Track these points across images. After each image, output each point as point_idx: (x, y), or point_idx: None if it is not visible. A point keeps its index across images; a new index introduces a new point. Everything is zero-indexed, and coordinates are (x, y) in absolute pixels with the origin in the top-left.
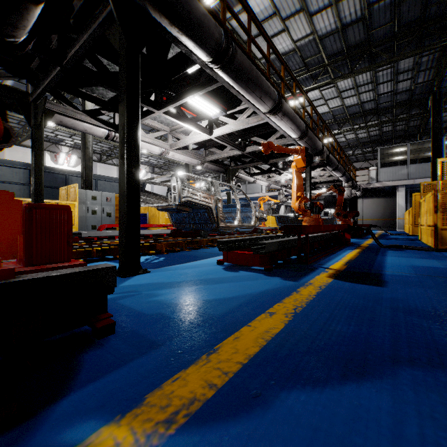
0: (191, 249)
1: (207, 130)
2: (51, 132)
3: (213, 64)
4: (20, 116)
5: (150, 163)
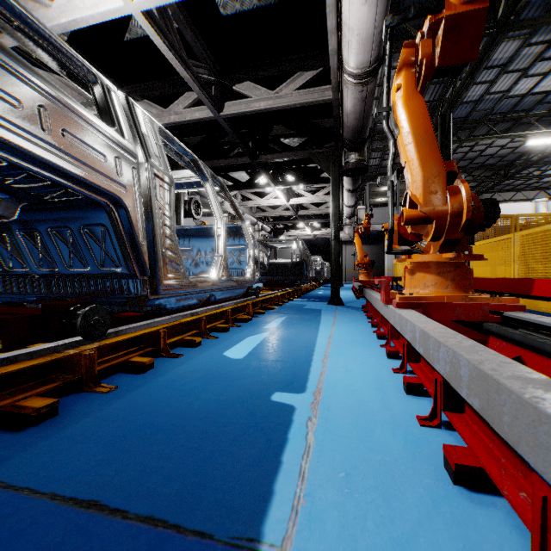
0: None
1: None
2: None
3: None
4: None
5: None
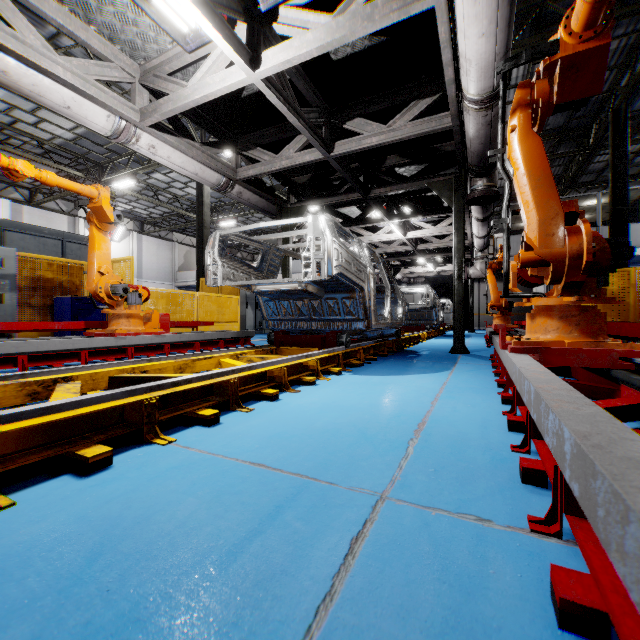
0: (182, 427)
1: (242, 48)
2: None
3: None
4: None
5: (135, 214)
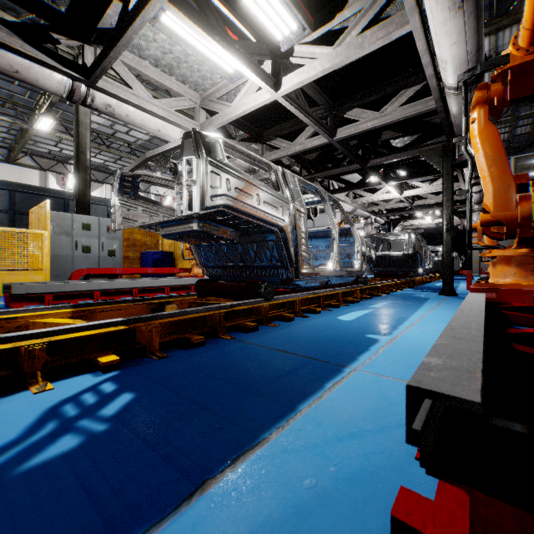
0: (236, 331)
1: (269, 78)
2: (54, 145)
3: None
4: (2, 118)
5: None
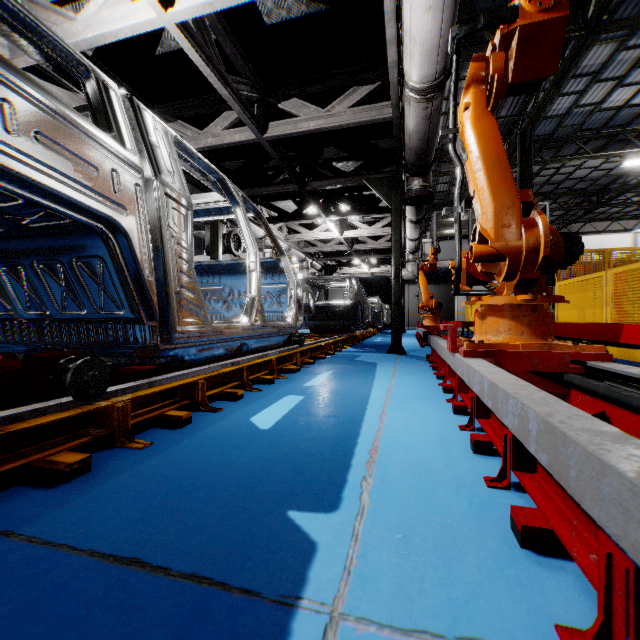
0: (20, 486)
1: None
2: None
3: None
4: None
5: None
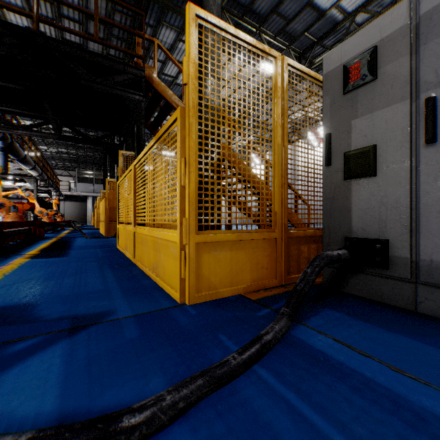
0: None
1: None
2: None
3: (17, 160)
4: None
5: None
